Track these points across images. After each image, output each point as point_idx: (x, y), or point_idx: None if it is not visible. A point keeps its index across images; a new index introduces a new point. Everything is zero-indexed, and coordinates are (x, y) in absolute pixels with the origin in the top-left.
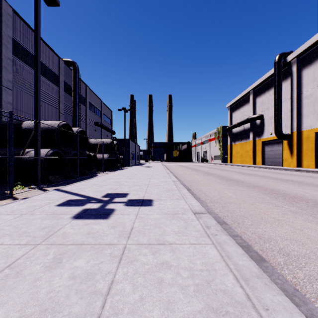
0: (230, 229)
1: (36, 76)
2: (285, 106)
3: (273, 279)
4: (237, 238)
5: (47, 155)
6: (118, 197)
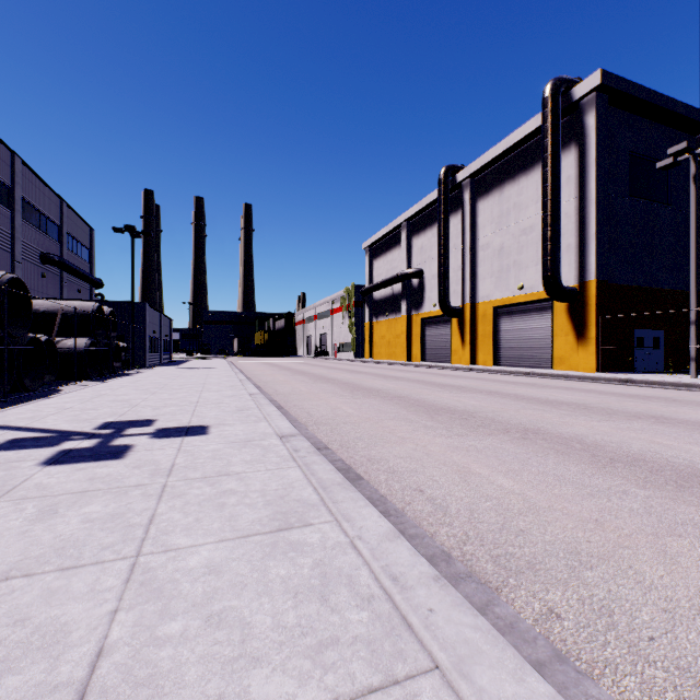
0: (332, 454)
1: None
2: (455, 258)
3: (363, 492)
4: (337, 463)
5: None
6: (134, 426)
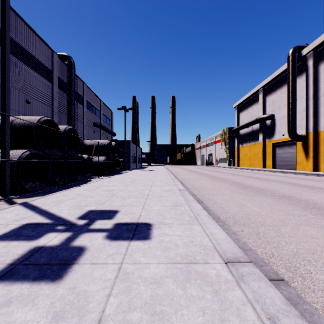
0: (302, 303)
1: (4, 55)
2: (299, 104)
3: None
4: None
5: (22, 158)
6: (101, 217)
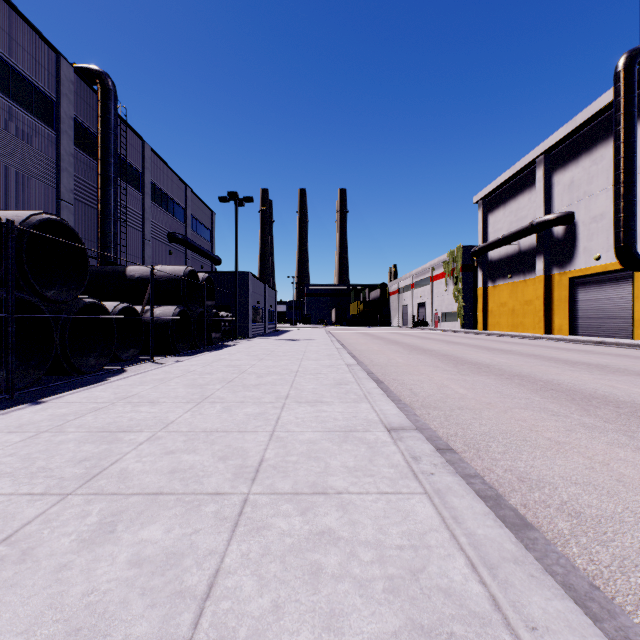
0: None
1: None
2: None
3: None
4: None
5: None
6: None
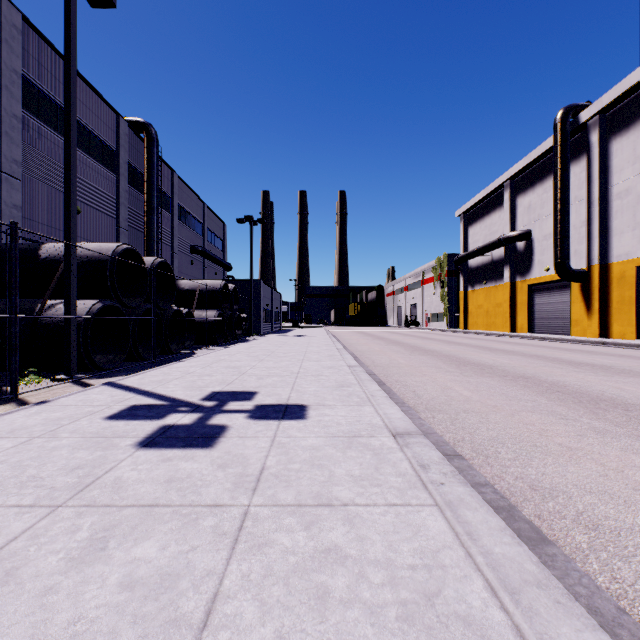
0: (470, 470)
1: (68, 150)
2: (576, 212)
3: (569, 586)
4: (485, 490)
5: (92, 313)
6: (235, 399)
